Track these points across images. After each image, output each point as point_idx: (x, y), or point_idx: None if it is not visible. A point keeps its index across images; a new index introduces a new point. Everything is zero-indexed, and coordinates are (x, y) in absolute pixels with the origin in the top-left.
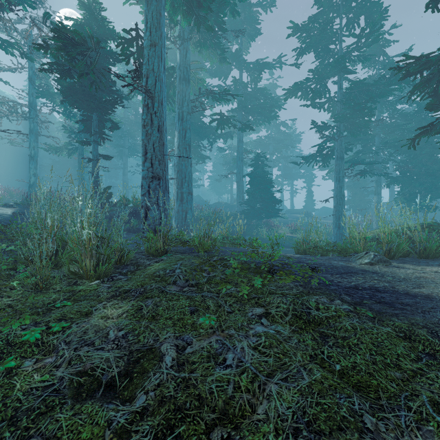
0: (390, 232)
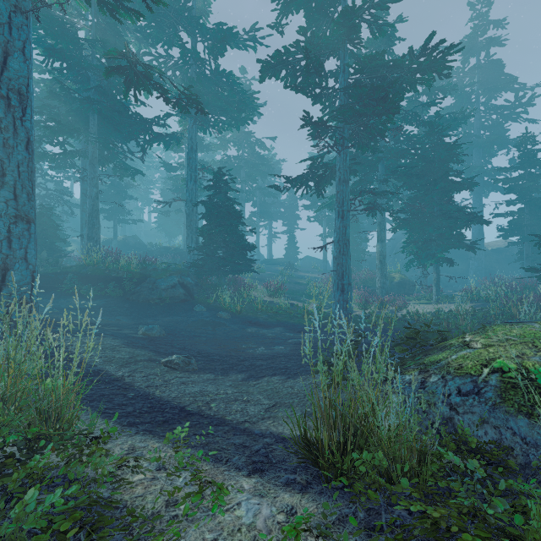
0: None
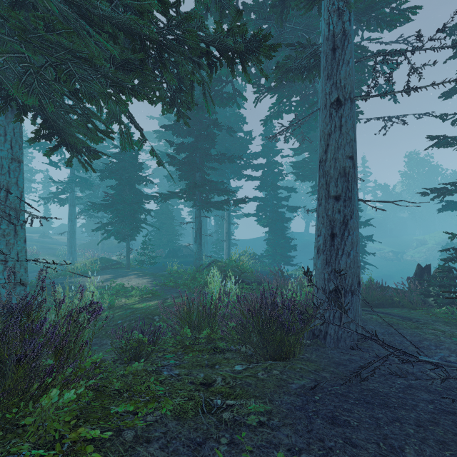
0: (88, 263)
